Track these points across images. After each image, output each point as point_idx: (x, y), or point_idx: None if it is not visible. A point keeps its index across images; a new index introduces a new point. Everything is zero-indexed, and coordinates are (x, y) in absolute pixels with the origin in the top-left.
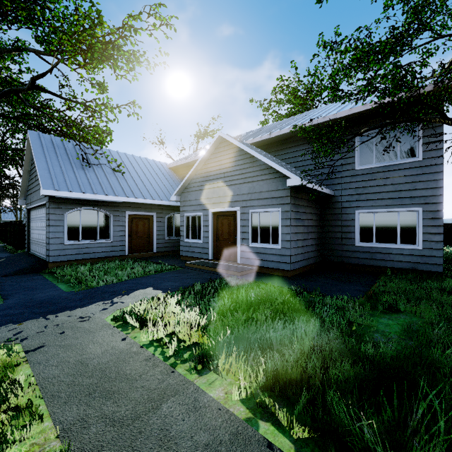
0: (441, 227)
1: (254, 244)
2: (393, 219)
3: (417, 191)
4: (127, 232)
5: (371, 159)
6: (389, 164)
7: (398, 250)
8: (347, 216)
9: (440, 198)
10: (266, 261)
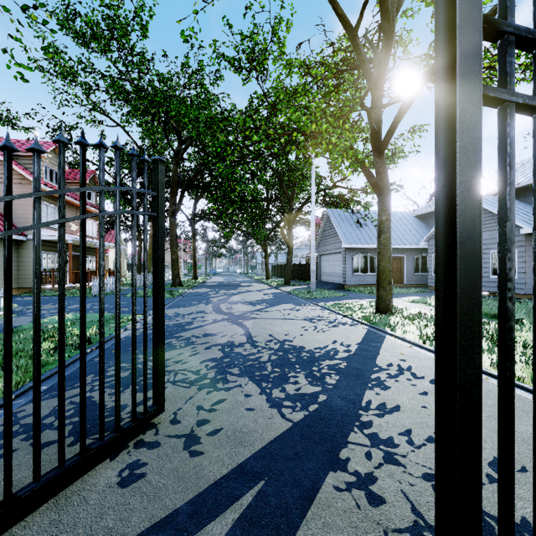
0: None
1: (494, 276)
2: None
3: None
4: None
5: None
6: None
7: None
8: None
9: None
10: None
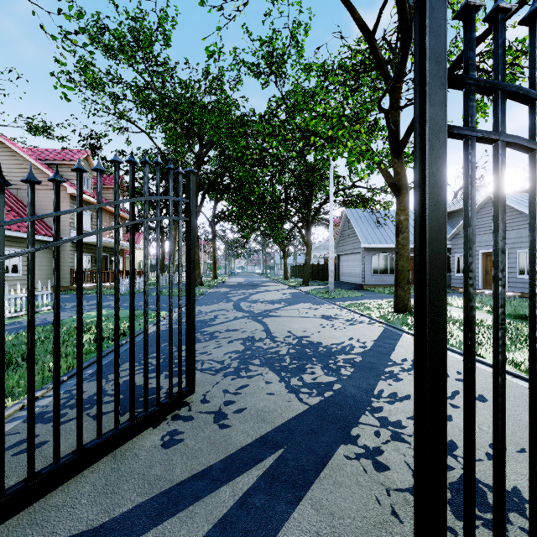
0: None
1: (521, 276)
2: None
3: None
4: None
5: None
6: None
7: None
8: None
9: None
10: None
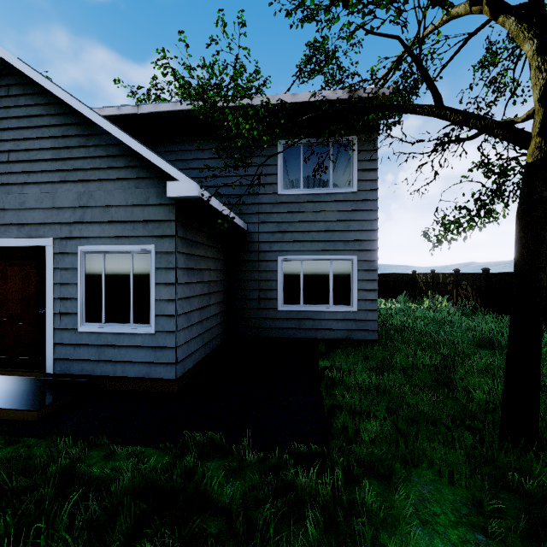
0: (376, 281)
1: (91, 325)
2: (325, 270)
3: (351, 233)
4: None
5: (298, 182)
6: (320, 193)
7: (331, 314)
8: (267, 265)
9: (375, 244)
10: (121, 363)
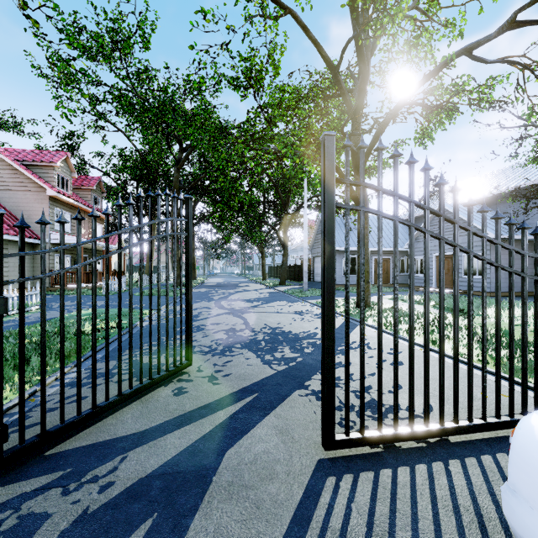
0: None
1: (465, 276)
2: None
3: None
4: (373, 269)
5: None
6: None
7: None
8: None
9: None
10: (474, 287)
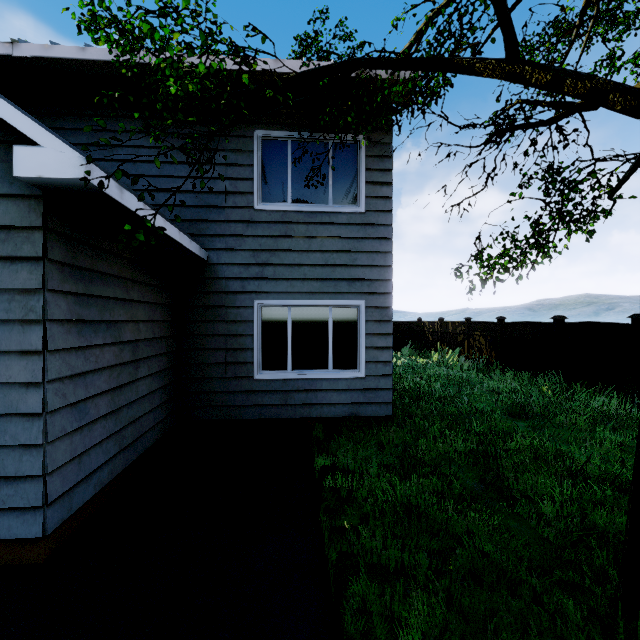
0: (391, 336)
1: None
2: (322, 320)
3: (358, 270)
4: None
5: (284, 194)
6: (316, 210)
7: (331, 382)
8: (238, 312)
9: (389, 286)
10: None
